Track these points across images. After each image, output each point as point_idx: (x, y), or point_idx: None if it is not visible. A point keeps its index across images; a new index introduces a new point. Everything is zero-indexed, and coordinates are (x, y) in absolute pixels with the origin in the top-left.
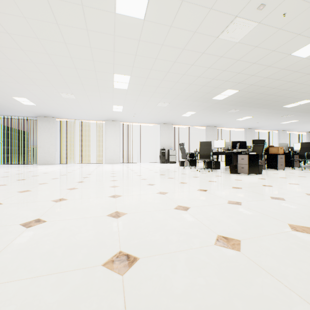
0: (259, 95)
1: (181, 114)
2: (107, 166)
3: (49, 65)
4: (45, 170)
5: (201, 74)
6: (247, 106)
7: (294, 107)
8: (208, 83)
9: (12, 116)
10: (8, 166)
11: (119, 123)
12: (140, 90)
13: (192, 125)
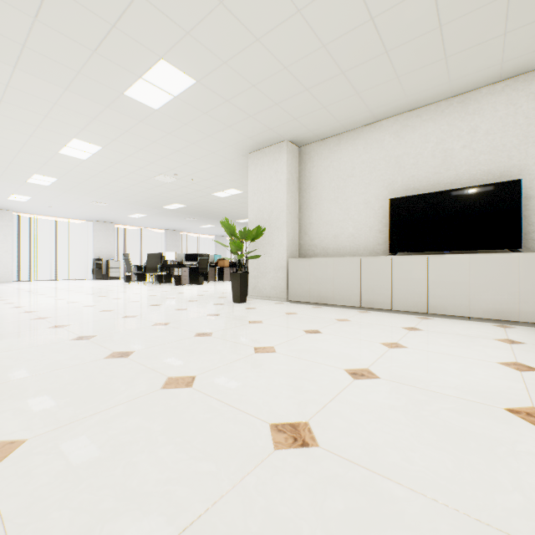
0: (208, 211)
1: (127, 215)
2: None
3: None
4: None
5: (144, 191)
6: (203, 217)
7: (246, 223)
8: (154, 197)
9: None
10: None
11: (12, 214)
12: (68, 189)
13: (146, 226)
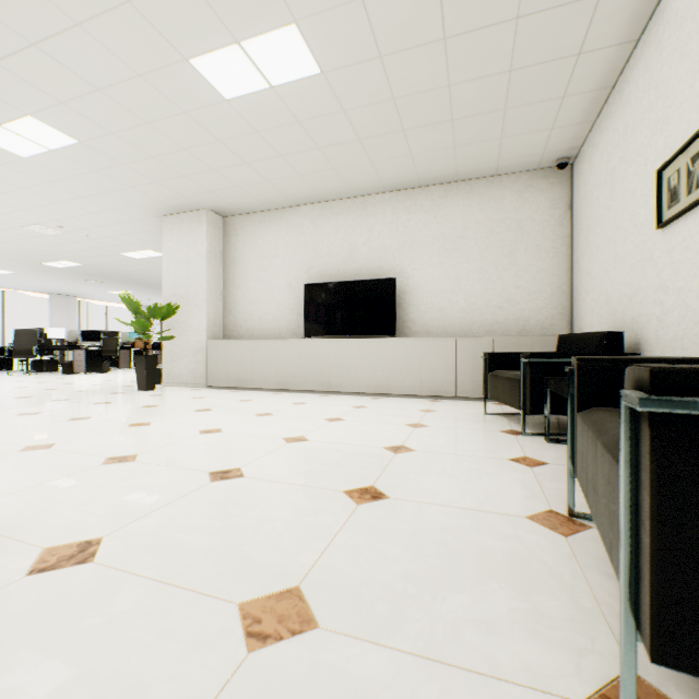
0: (120, 274)
1: None
2: None
3: None
4: None
5: (9, 241)
6: (113, 280)
7: None
8: (26, 250)
9: None
10: None
11: None
12: None
13: (14, 288)
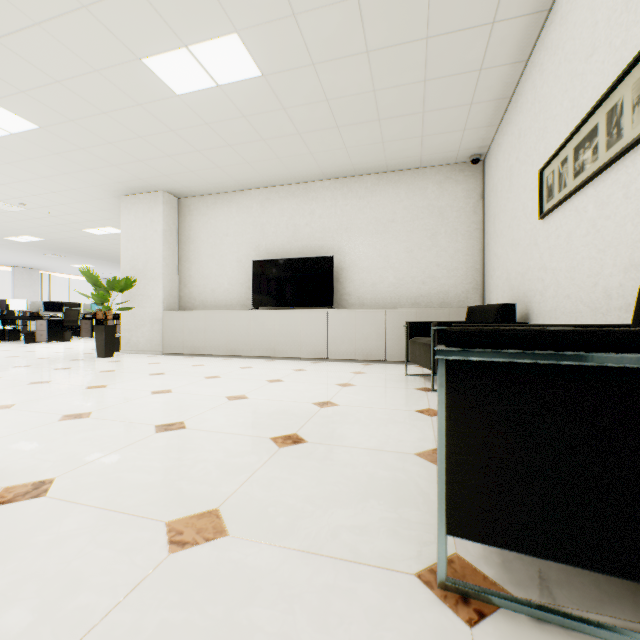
0: (81, 248)
1: None
2: None
3: None
4: None
5: None
6: (75, 254)
7: None
8: None
9: None
10: None
11: None
12: None
13: None
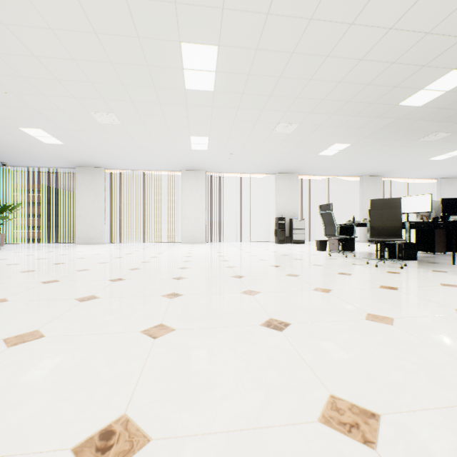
0: None
1: (318, 151)
2: (182, 248)
3: (38, 28)
4: (70, 256)
5: (401, 16)
6: None
7: None
8: (407, 52)
9: (41, 168)
10: (30, 246)
11: (204, 174)
12: (240, 92)
13: (335, 174)
